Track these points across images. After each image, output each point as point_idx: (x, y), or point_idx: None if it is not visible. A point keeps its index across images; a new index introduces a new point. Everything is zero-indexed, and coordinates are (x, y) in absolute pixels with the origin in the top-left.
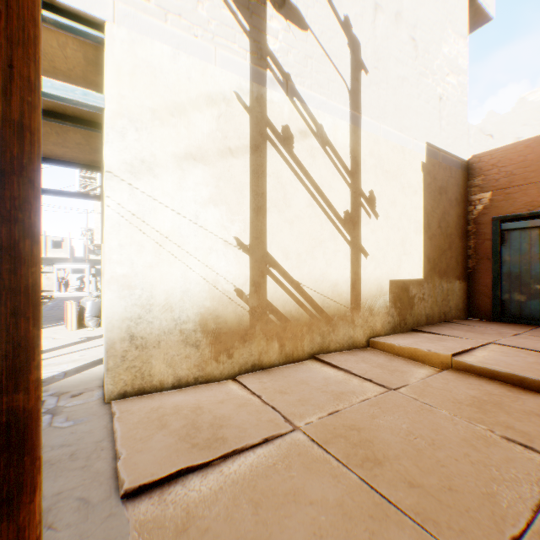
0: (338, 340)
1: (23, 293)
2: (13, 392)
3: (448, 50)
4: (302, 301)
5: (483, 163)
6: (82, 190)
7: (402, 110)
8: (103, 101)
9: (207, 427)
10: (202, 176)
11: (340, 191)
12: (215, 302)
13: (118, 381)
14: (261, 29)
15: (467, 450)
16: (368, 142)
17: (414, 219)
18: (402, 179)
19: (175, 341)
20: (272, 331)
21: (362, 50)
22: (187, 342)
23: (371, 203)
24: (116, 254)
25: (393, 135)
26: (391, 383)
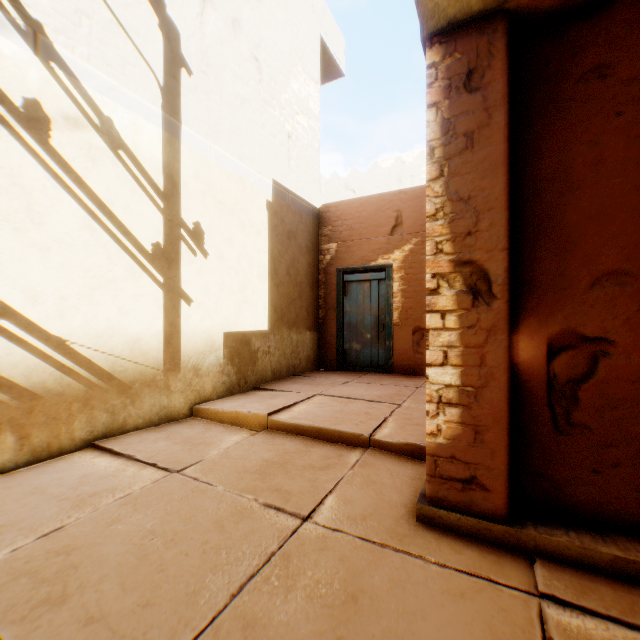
0: (143, 414)
1: None
2: None
3: (299, 88)
4: (71, 366)
5: (331, 213)
6: None
7: (241, 136)
8: None
9: None
10: None
11: (146, 215)
12: None
13: None
14: None
15: (210, 536)
16: (192, 161)
17: (258, 263)
18: (241, 215)
19: None
20: (2, 417)
21: (183, 42)
22: None
23: (197, 238)
24: None
25: (230, 161)
26: (180, 463)
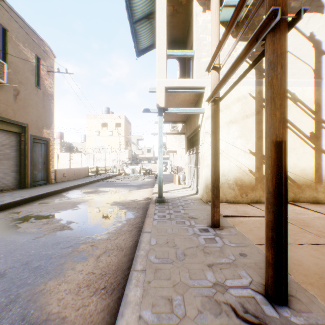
0: (305, 197)
1: (219, 166)
2: (218, 181)
3: None
4: None
5: None
6: (172, 129)
7: None
8: (204, 110)
9: (241, 211)
10: (235, 128)
11: (306, 122)
12: (240, 174)
13: (209, 197)
14: (260, 63)
15: None
16: None
17: None
18: None
19: (226, 187)
20: None
21: (322, 44)
22: (230, 188)
23: None
24: (208, 157)
25: None
26: None
